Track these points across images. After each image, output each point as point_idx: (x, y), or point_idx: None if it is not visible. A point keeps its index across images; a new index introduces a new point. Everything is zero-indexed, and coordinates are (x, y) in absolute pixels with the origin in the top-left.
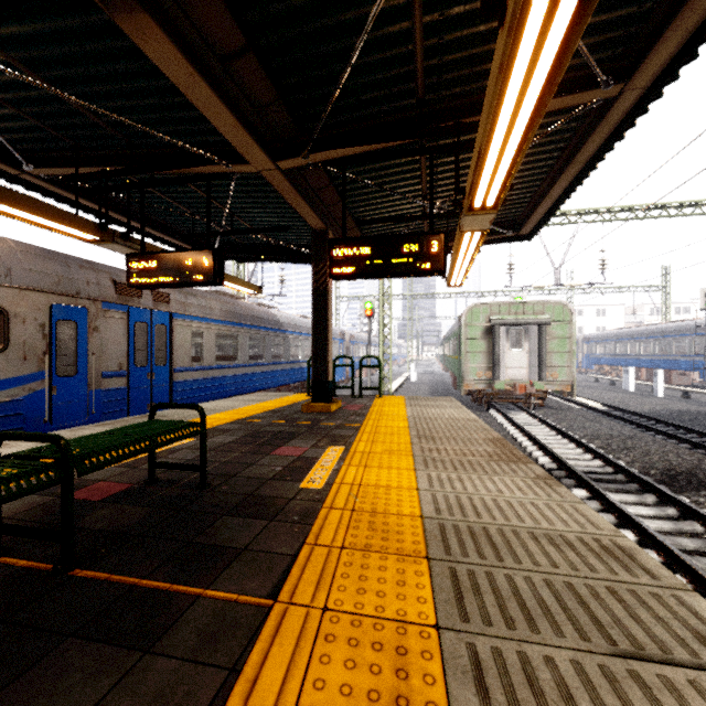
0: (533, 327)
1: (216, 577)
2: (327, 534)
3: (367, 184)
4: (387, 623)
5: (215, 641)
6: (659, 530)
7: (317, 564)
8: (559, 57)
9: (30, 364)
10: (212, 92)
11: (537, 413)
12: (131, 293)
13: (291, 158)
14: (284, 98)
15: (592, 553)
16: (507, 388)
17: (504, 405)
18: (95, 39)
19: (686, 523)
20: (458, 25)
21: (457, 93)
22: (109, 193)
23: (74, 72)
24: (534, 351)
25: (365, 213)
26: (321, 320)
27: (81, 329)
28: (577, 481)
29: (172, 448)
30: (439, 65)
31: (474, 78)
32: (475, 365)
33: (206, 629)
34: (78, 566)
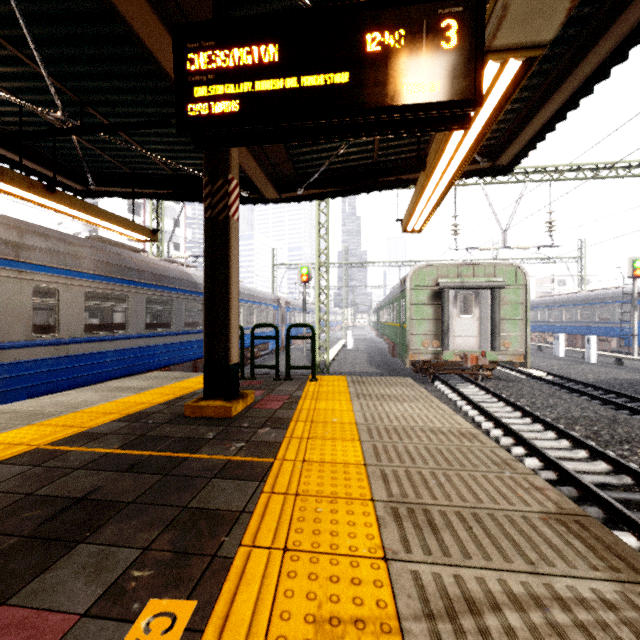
0: (484, 291)
1: None
2: None
3: None
4: None
5: None
6: None
7: None
8: None
9: None
10: None
11: (486, 385)
12: None
13: None
14: None
15: None
16: (456, 359)
17: (447, 375)
18: None
19: None
20: None
21: None
22: None
23: None
24: (486, 317)
25: None
26: (220, 268)
27: None
28: (606, 511)
29: None
30: None
31: None
32: (421, 333)
33: None
34: None
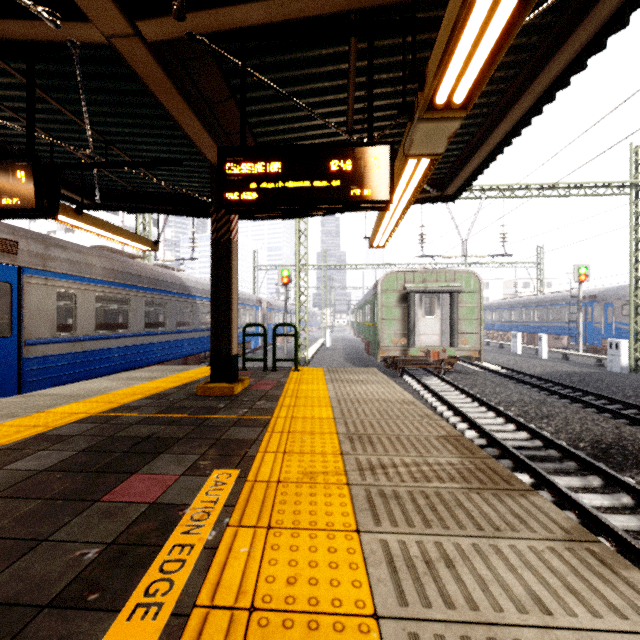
0: (445, 294)
1: None
2: None
3: (279, 93)
4: None
5: None
6: (625, 528)
7: None
8: None
9: None
10: None
11: (448, 377)
12: None
13: (158, 15)
14: None
15: None
16: (421, 355)
17: (415, 370)
18: None
19: None
20: None
21: None
22: None
23: None
24: (446, 318)
25: None
26: (223, 279)
27: None
28: (514, 462)
29: None
30: None
31: None
32: (391, 332)
33: None
34: None
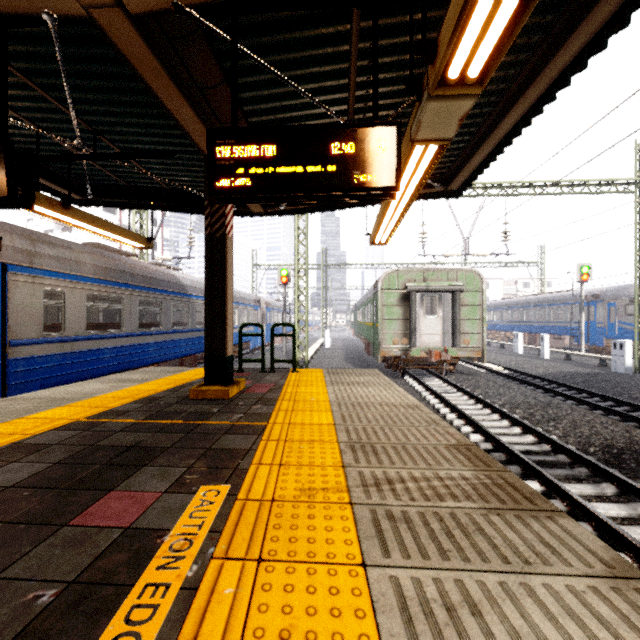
0: (447, 294)
1: None
2: None
3: (276, 75)
4: None
5: None
6: None
7: None
8: None
9: None
10: None
11: (449, 378)
12: None
13: None
14: None
15: None
16: (422, 355)
17: (416, 370)
18: None
19: None
20: None
21: None
22: None
23: None
24: (448, 318)
25: None
26: (217, 276)
27: None
28: (523, 468)
29: None
30: None
31: None
32: (392, 332)
33: None
34: None
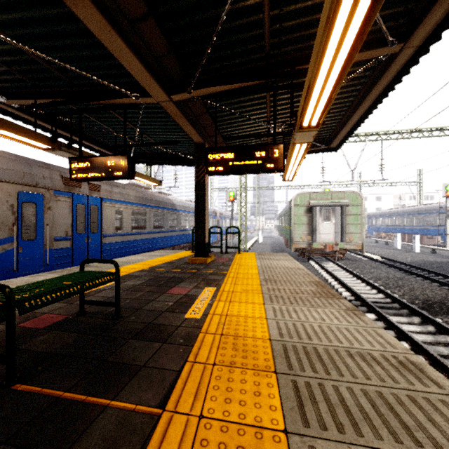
0: (337, 207)
1: (121, 389)
2: (203, 353)
3: (231, 112)
4: (248, 429)
5: (115, 447)
6: (423, 341)
7: (195, 378)
8: (369, 13)
9: (3, 232)
10: (124, 44)
11: (340, 263)
12: (74, 185)
13: (180, 93)
14: (174, 51)
15: (393, 367)
16: (321, 247)
17: (318, 258)
18: (43, 7)
19: (441, 336)
20: (293, 1)
21: (291, 49)
22: (59, 118)
23: (30, 31)
24: (338, 223)
25: (229, 132)
26: (200, 202)
27: (39, 208)
28: (368, 308)
29: (99, 289)
30: (280, 29)
31: (303, 39)
32: (300, 232)
33: (109, 435)
34: (19, 381)
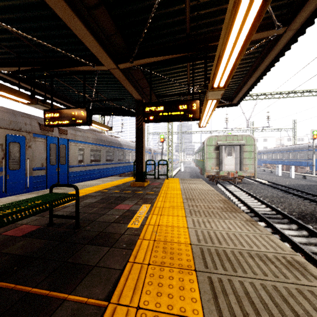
0: (237, 146)
1: (77, 285)
2: (140, 255)
3: (162, 77)
4: None
5: None
6: (300, 242)
7: (134, 275)
8: None
9: None
10: (83, 25)
11: (239, 185)
12: (48, 129)
13: (124, 63)
14: (120, 32)
15: (283, 265)
16: (225, 174)
17: (223, 182)
18: None
19: (312, 239)
20: None
21: (205, 31)
22: (37, 81)
23: (13, 16)
24: (237, 157)
25: (160, 92)
26: (140, 142)
27: (22, 146)
28: (260, 218)
29: (65, 205)
30: (197, 16)
31: (214, 24)
32: (211, 164)
33: None
34: None
